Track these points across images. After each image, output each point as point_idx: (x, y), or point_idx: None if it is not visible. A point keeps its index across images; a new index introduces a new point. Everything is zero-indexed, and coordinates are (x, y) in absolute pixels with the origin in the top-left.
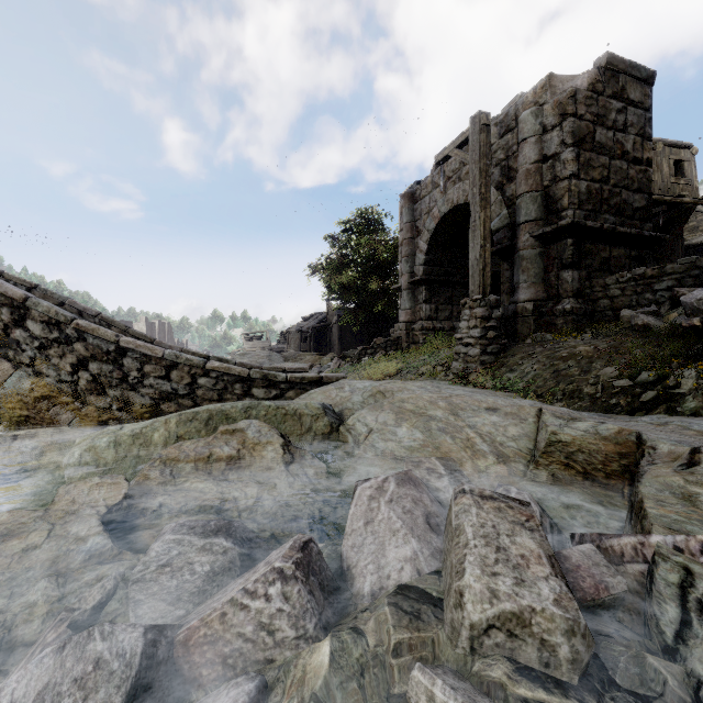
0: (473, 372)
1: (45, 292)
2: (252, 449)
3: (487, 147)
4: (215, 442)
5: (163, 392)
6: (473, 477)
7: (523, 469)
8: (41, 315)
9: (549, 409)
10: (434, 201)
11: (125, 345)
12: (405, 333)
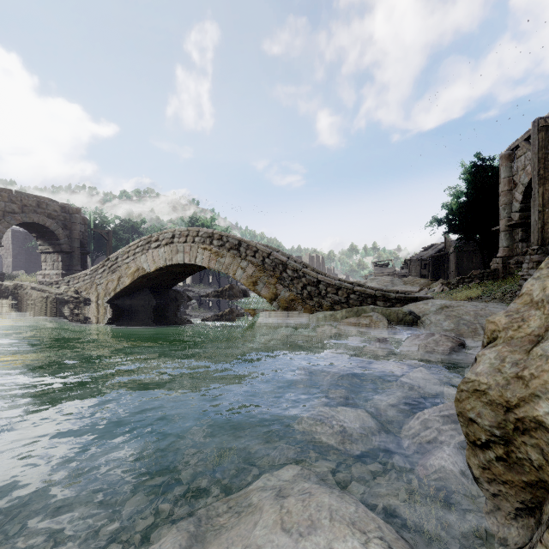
0: None
1: (282, 253)
2: (374, 323)
3: (545, 141)
4: (361, 319)
5: (335, 300)
6: (469, 342)
7: None
8: (291, 267)
9: None
10: (528, 160)
11: (320, 279)
12: (501, 266)
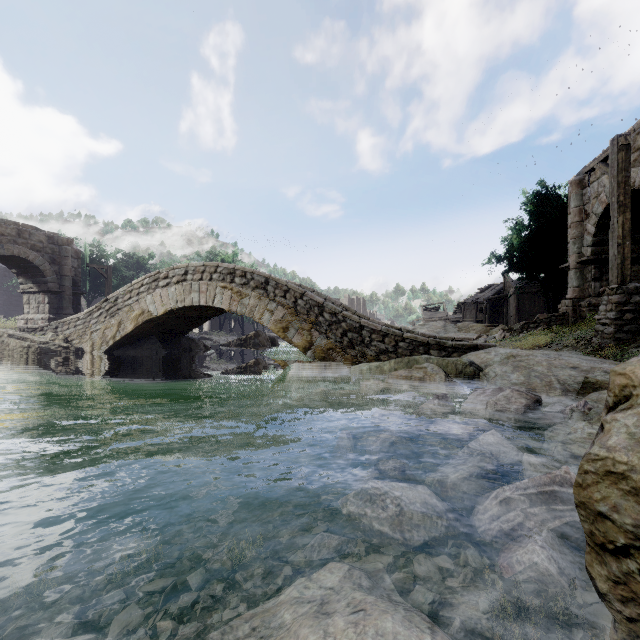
0: (607, 347)
1: (318, 294)
2: (429, 376)
3: (626, 162)
4: (413, 371)
5: (381, 349)
6: (543, 398)
7: (573, 396)
8: (329, 310)
9: (606, 368)
10: (602, 186)
11: (363, 324)
12: (571, 309)
